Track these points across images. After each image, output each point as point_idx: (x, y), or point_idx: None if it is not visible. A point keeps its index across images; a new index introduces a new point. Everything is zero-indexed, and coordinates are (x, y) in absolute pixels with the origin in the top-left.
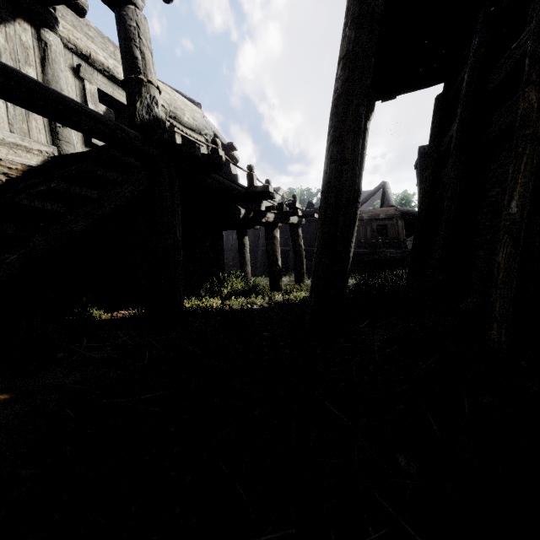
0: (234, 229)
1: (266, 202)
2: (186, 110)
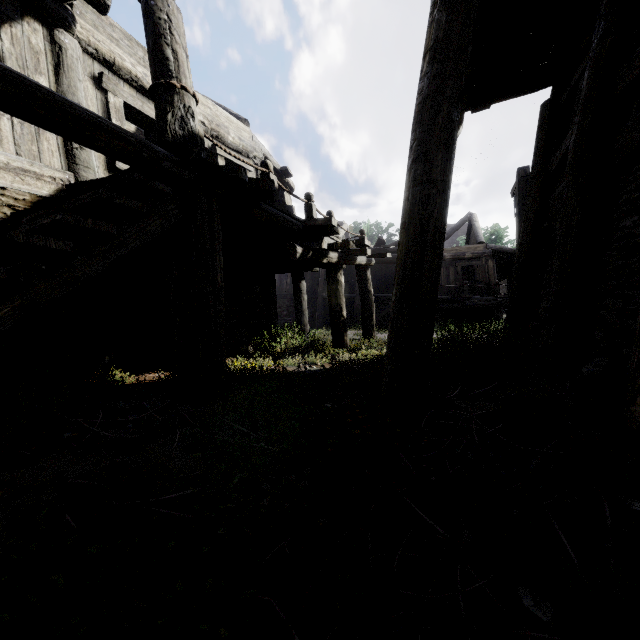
0: (289, 271)
1: (327, 238)
2: (231, 129)
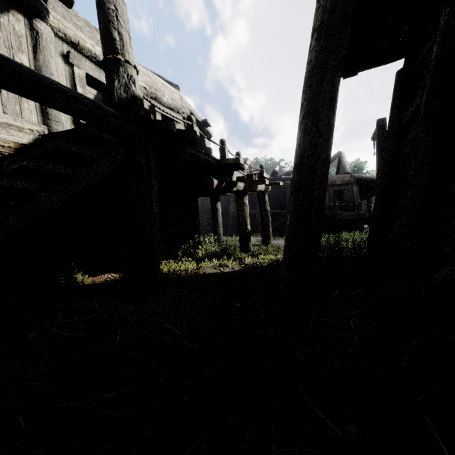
0: (208, 195)
1: (236, 172)
2: (166, 92)
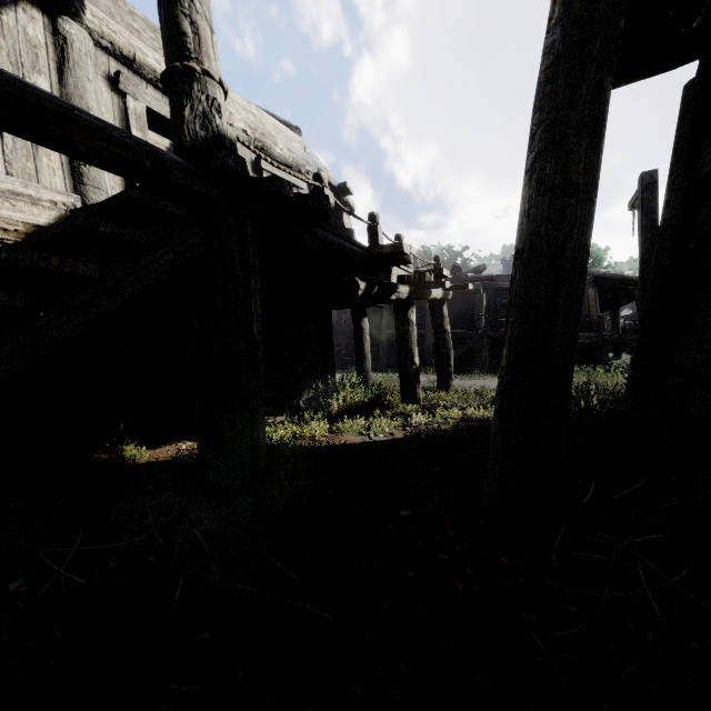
0: (349, 307)
1: (396, 268)
2: (279, 138)
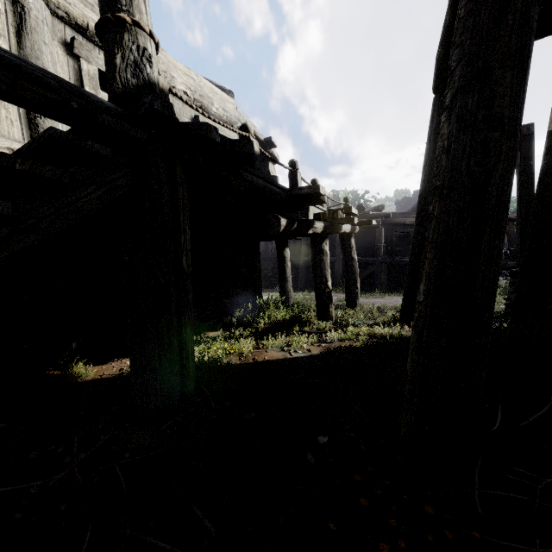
0: (273, 239)
1: (313, 207)
2: (215, 100)
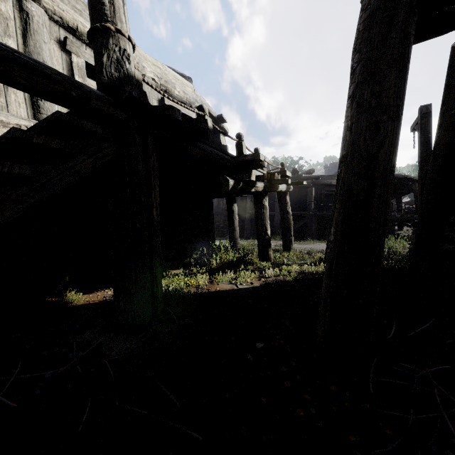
0: (224, 196)
1: (255, 171)
2: (177, 84)
